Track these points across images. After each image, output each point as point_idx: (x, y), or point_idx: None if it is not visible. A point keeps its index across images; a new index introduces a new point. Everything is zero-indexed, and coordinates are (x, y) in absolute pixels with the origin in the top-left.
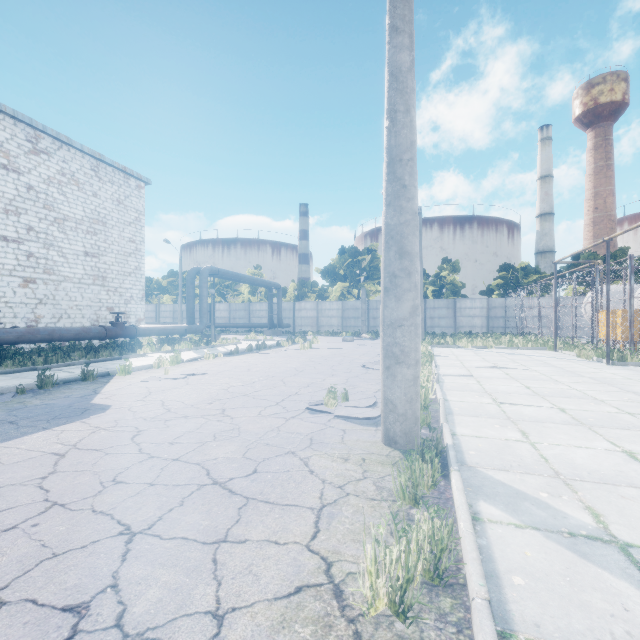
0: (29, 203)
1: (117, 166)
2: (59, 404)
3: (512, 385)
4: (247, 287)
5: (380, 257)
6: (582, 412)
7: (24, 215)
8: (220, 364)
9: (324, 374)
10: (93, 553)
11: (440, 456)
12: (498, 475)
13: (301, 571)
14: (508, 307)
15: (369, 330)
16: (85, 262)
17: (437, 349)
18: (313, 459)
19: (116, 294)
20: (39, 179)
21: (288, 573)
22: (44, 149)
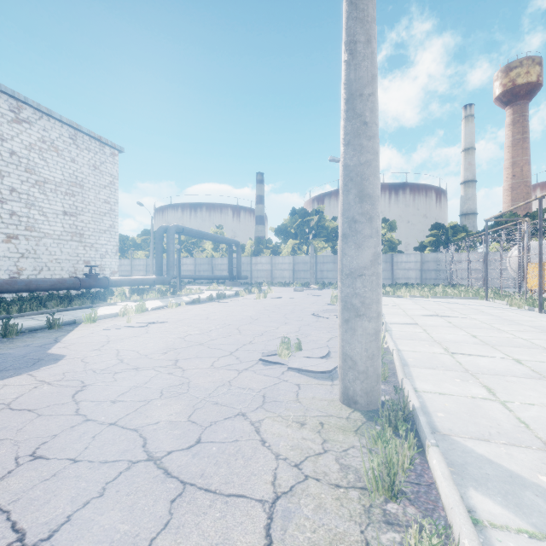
0: (12, 167)
1: (93, 135)
2: (15, 354)
3: (458, 334)
4: (210, 244)
5: (326, 218)
6: (539, 363)
7: (7, 177)
8: (182, 312)
9: (277, 322)
10: None
11: (407, 420)
12: (479, 447)
13: None
14: (439, 261)
15: (317, 281)
16: (64, 220)
17: None
18: (265, 423)
19: (92, 249)
20: (21, 145)
21: None
22: (26, 118)
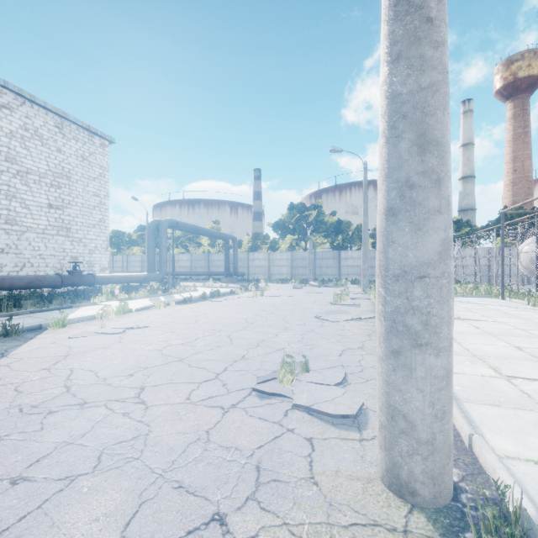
0: None
1: (81, 124)
2: None
3: (497, 344)
4: (207, 240)
5: (325, 212)
6: None
7: None
8: (168, 314)
9: (276, 327)
10: None
11: None
12: None
13: None
14: None
15: (315, 278)
16: (49, 214)
17: None
18: None
19: (80, 244)
20: (1, 133)
21: None
22: (6, 104)
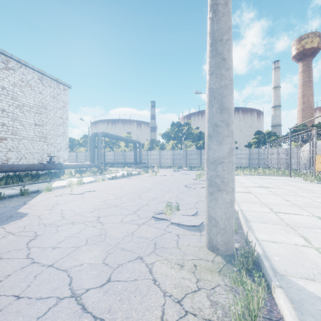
0: (3, 96)
1: (53, 78)
2: None
3: (277, 199)
4: (123, 143)
5: (192, 127)
6: None
7: (0, 103)
8: (105, 185)
9: (163, 191)
10: None
11: (254, 263)
12: (309, 286)
13: None
14: (260, 153)
15: (187, 165)
16: (35, 129)
17: None
18: (156, 265)
19: (52, 146)
20: (9, 83)
21: None
22: (11, 67)
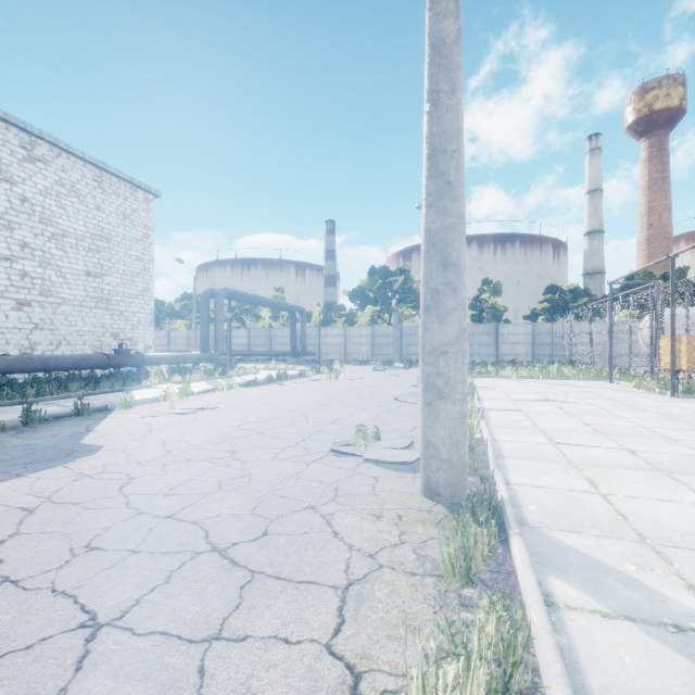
0: (23, 217)
1: (123, 176)
2: (42, 444)
3: (568, 421)
4: (268, 311)
5: (414, 278)
6: (656, 455)
7: (18, 230)
8: (235, 396)
9: (352, 408)
10: (39, 658)
11: (494, 513)
12: (568, 539)
13: (318, 688)
14: (555, 333)
15: (402, 358)
16: (87, 283)
17: (478, 379)
18: (338, 516)
19: (122, 318)
20: (35, 190)
21: (300, 692)
22: (40, 157)
